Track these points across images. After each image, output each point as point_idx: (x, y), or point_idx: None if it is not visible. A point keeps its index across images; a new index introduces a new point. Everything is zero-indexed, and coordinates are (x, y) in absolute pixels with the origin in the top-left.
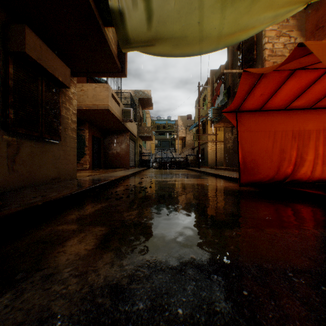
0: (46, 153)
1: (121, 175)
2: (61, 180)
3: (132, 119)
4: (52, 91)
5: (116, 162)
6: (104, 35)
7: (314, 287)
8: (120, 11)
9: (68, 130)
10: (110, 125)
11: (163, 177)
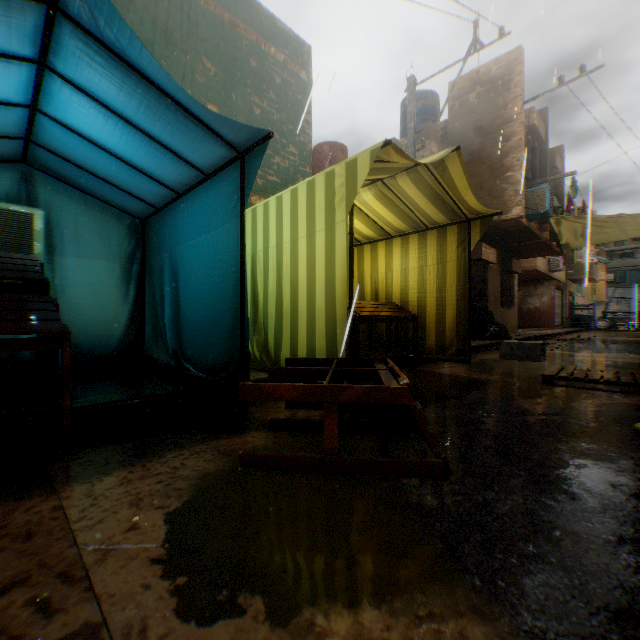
0: (508, 315)
1: (554, 332)
2: (512, 332)
3: (561, 269)
4: (511, 279)
5: (533, 320)
6: (551, 247)
7: (628, 347)
8: (566, 243)
9: (514, 299)
10: (528, 277)
11: (607, 336)
